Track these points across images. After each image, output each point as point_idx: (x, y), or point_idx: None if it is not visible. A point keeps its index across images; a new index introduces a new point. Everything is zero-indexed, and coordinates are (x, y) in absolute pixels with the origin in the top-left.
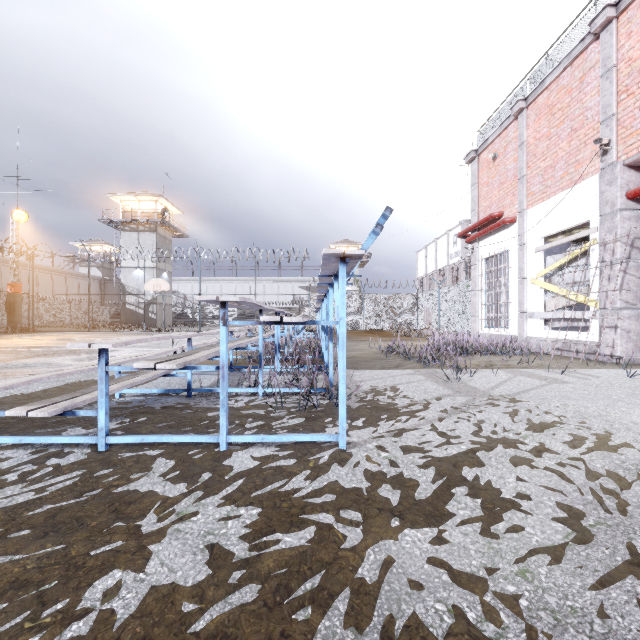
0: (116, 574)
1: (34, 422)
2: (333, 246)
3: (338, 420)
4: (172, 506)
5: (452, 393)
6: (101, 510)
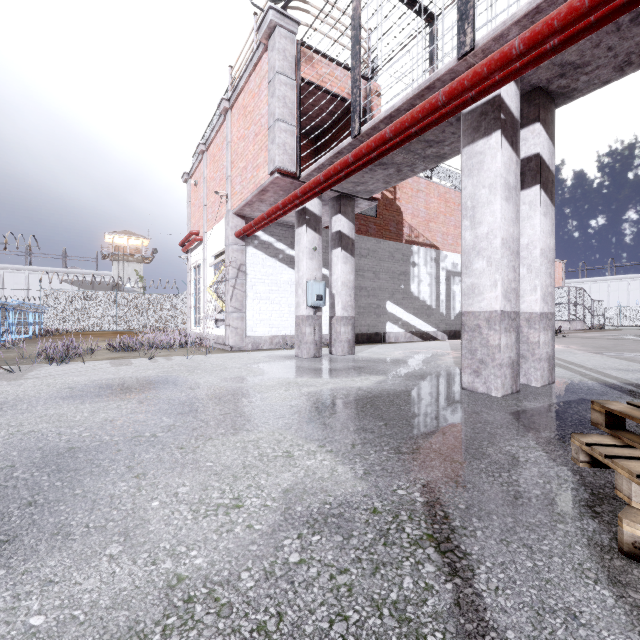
0: None
1: None
2: (110, 236)
3: None
4: None
5: None
6: None
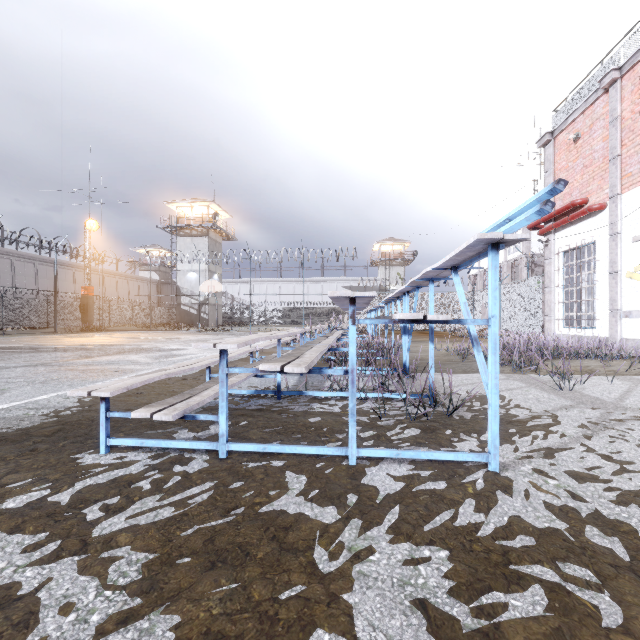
0: (322, 636)
1: (141, 421)
2: (377, 245)
3: (460, 433)
4: (336, 537)
5: (574, 404)
6: (258, 536)
